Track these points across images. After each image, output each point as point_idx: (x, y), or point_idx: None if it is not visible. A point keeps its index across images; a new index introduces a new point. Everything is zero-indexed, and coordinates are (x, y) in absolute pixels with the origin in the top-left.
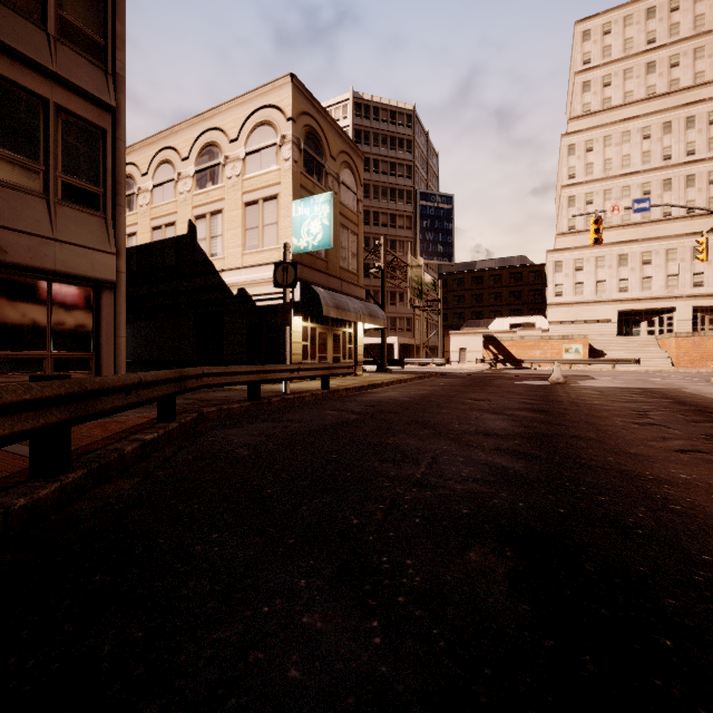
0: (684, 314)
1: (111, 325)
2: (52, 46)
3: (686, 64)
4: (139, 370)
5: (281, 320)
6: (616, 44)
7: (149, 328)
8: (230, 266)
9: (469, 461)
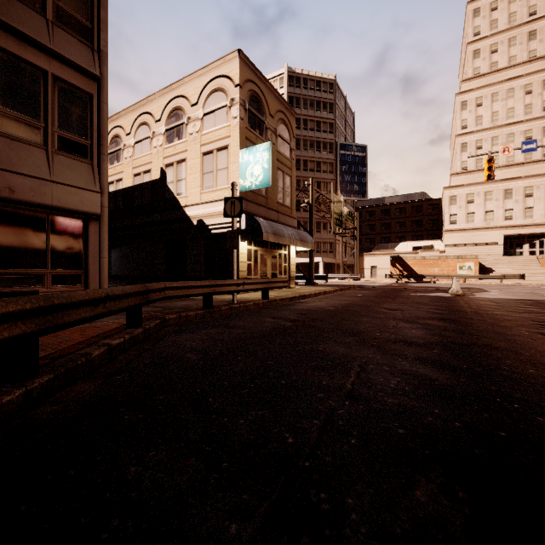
0: None
1: (97, 249)
2: (50, 28)
3: None
4: (124, 283)
5: (229, 244)
6: (502, 17)
7: (132, 251)
8: (191, 203)
9: (395, 371)
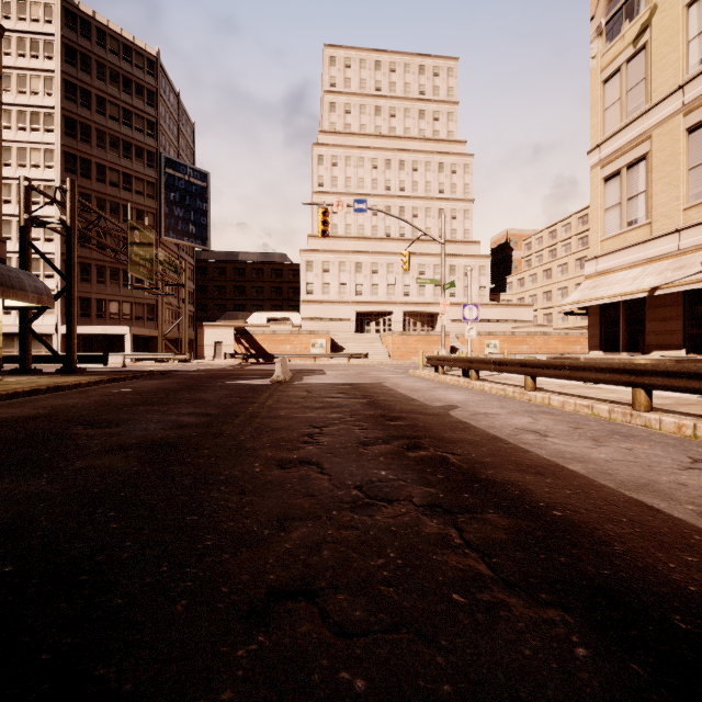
0: (398, 317)
1: None
2: None
3: (400, 118)
4: None
5: None
6: (355, 79)
7: None
8: None
9: None
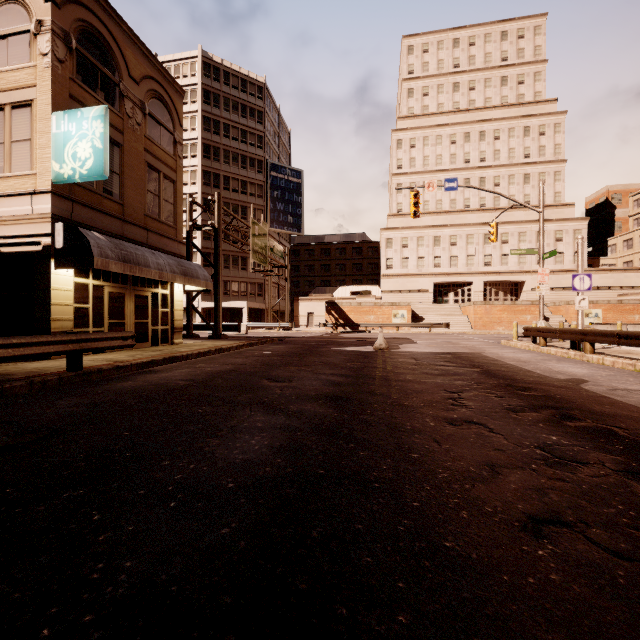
0: (478, 287)
1: None
2: None
3: (480, 89)
4: None
5: None
6: (432, 62)
7: None
8: None
9: None
